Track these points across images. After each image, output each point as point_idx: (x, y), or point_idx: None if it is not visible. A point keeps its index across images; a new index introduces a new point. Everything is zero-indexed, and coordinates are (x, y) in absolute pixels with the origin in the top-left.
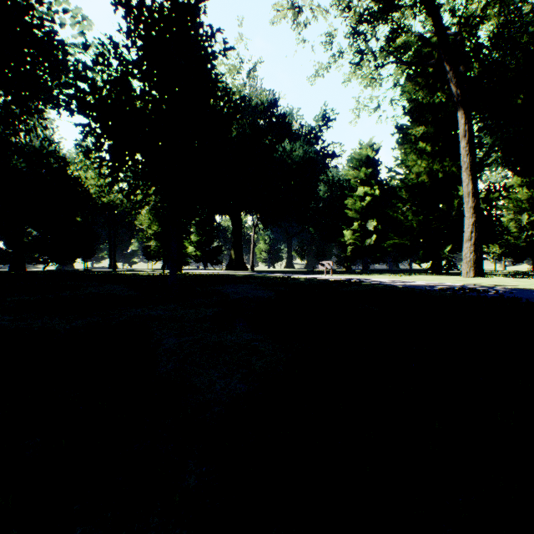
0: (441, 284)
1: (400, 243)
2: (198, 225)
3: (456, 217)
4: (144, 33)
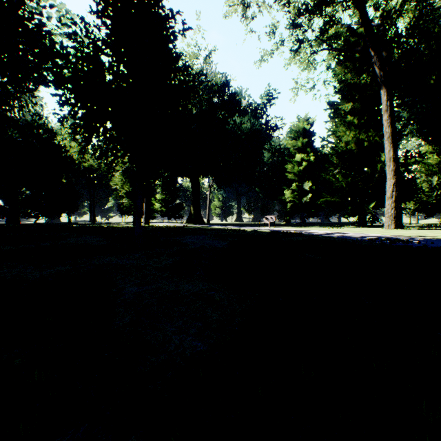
0: (369, 235)
1: (332, 200)
2: (163, 186)
3: (379, 178)
4: (113, 14)
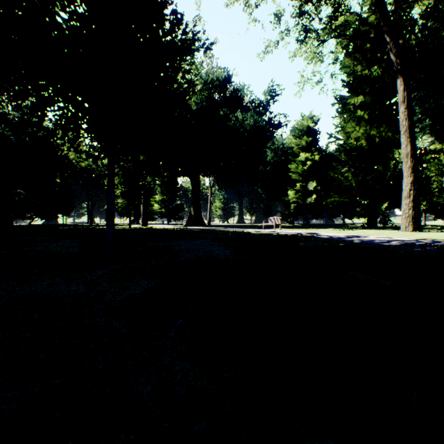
0: (395, 239)
1: (340, 200)
2: (162, 186)
3: (391, 177)
4: None
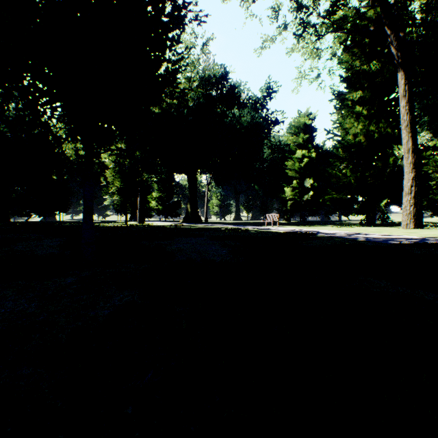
0: (402, 237)
1: (338, 197)
2: (159, 183)
3: (390, 173)
4: None
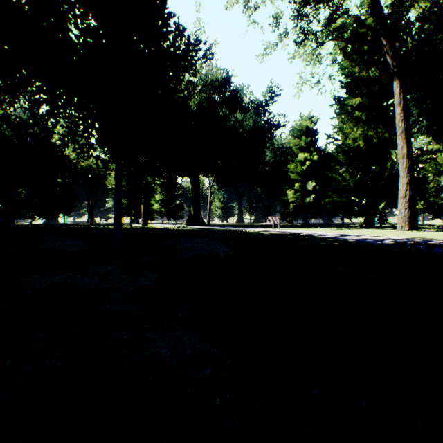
0: (389, 238)
1: (338, 200)
2: (162, 185)
3: (388, 177)
4: None
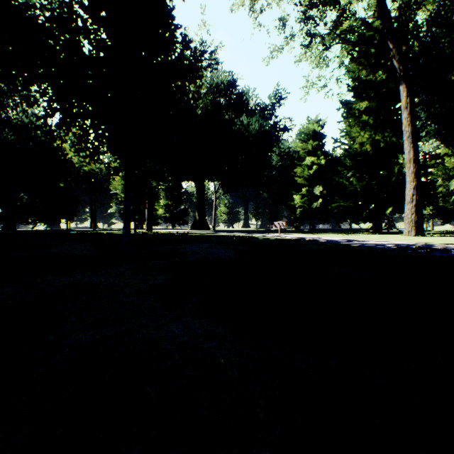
0: (393, 243)
1: (345, 205)
2: (167, 190)
3: (396, 182)
4: None
